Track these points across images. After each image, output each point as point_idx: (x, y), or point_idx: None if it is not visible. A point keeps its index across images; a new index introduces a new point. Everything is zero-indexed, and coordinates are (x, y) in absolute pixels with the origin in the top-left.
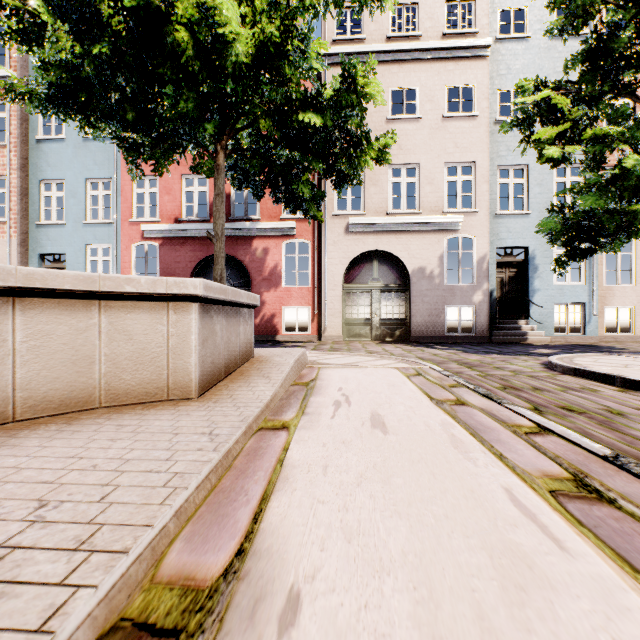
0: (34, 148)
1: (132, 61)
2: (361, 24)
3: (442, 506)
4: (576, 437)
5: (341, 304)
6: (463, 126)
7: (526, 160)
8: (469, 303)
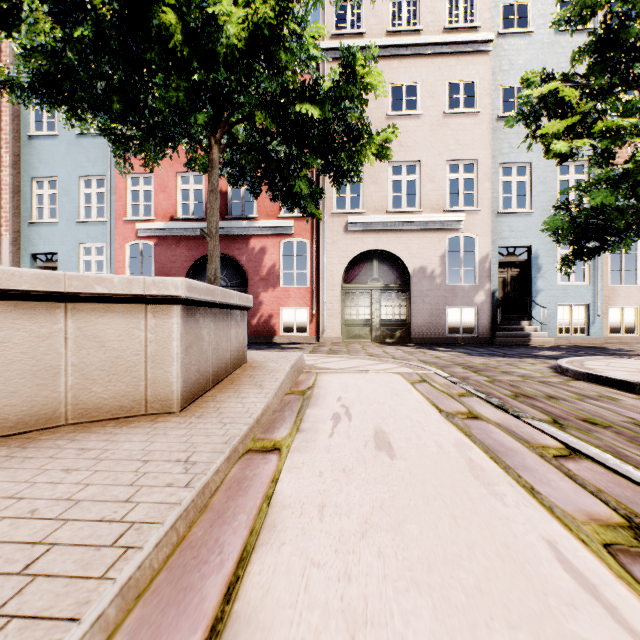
0: (26, 145)
1: (117, 46)
2: (361, 18)
3: (472, 571)
4: (616, 463)
5: (340, 304)
6: (465, 123)
7: (529, 157)
8: (471, 303)
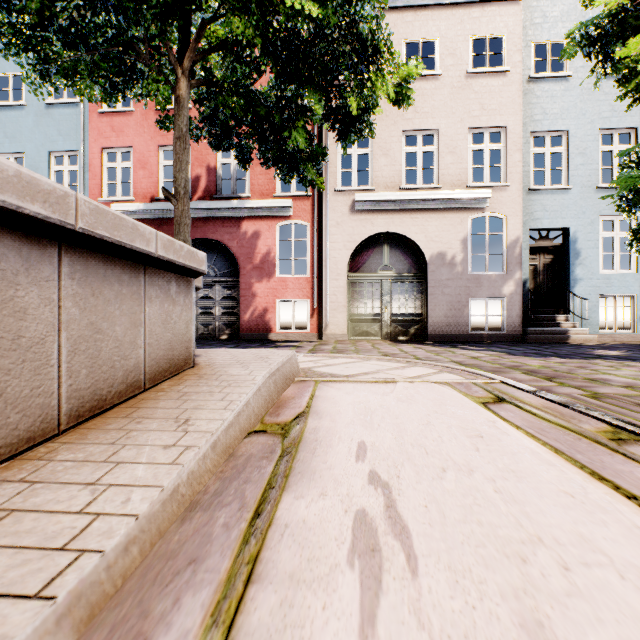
0: None
1: None
2: None
3: None
4: None
5: (345, 296)
6: (491, 84)
7: (566, 125)
8: (498, 295)
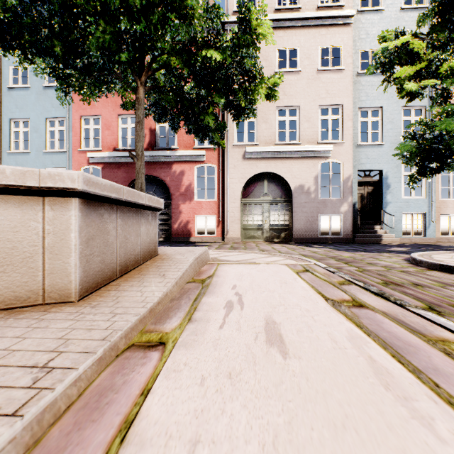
0: (6, 94)
1: None
2: None
3: None
4: None
5: (240, 213)
6: (333, 77)
7: (381, 103)
8: (337, 212)
